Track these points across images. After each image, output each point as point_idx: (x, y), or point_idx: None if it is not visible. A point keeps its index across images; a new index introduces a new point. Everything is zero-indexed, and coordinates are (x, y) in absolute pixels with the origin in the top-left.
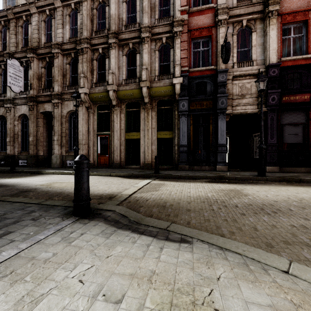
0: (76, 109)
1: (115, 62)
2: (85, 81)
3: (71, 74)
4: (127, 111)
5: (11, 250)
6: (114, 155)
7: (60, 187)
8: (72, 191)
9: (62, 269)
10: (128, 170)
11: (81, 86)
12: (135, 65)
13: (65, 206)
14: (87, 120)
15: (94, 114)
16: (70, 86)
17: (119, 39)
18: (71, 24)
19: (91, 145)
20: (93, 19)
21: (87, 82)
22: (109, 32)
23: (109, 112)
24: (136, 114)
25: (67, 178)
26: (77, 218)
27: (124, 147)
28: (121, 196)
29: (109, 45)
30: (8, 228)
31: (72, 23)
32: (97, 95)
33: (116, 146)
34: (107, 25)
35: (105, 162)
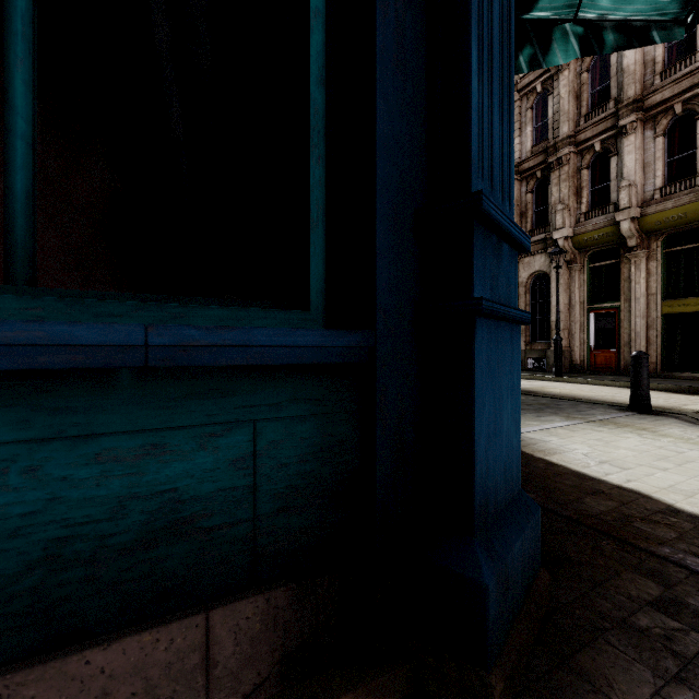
0: (556, 272)
1: (634, 160)
2: (565, 216)
3: (534, 208)
4: (666, 252)
5: (602, 417)
6: (632, 350)
7: (564, 393)
8: (588, 398)
9: (659, 427)
10: (671, 381)
11: (558, 226)
12: (690, 147)
13: (609, 405)
14: (567, 285)
15: (581, 272)
16: (533, 230)
17: (644, 109)
18: (534, 120)
19: (574, 330)
20: (580, 92)
21: (568, 216)
22: (620, 106)
23: (615, 262)
24: (693, 256)
25: (554, 385)
26: (639, 413)
27: (657, 333)
28: (681, 409)
29: (617, 130)
30: (574, 409)
31: (535, 118)
32: (591, 236)
33: (637, 331)
34: (613, 90)
35: (606, 362)
